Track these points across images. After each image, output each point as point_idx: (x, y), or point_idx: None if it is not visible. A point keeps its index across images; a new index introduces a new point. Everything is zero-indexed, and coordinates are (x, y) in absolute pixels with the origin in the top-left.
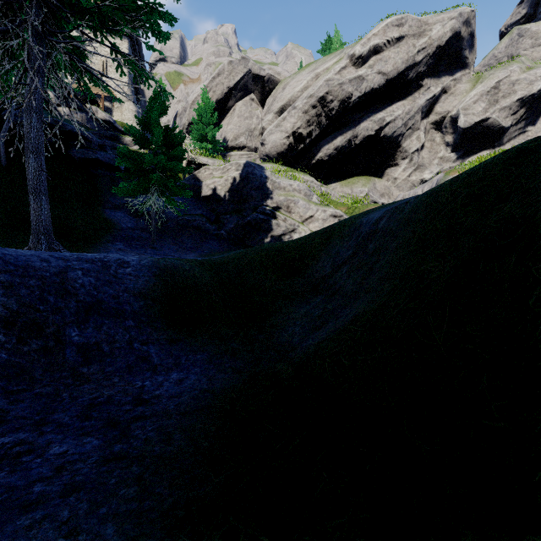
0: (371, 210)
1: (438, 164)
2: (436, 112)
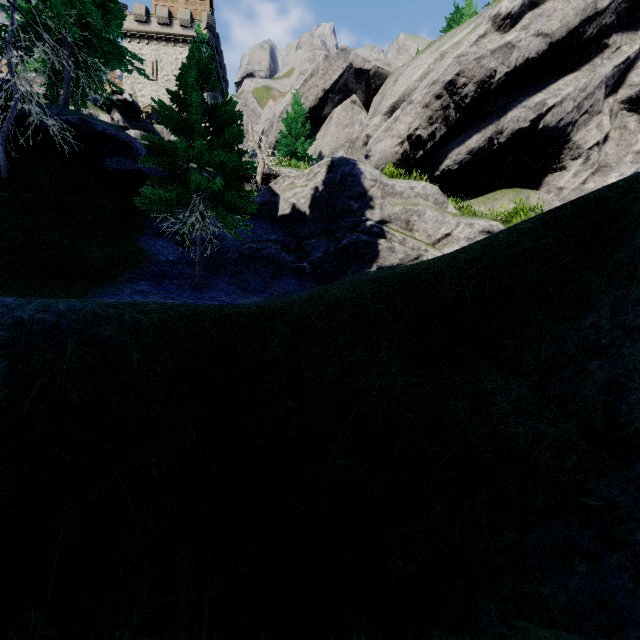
0: None
1: (632, 162)
2: (630, 84)
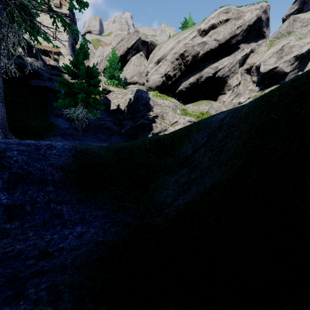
0: (216, 114)
1: (248, 93)
2: (247, 63)
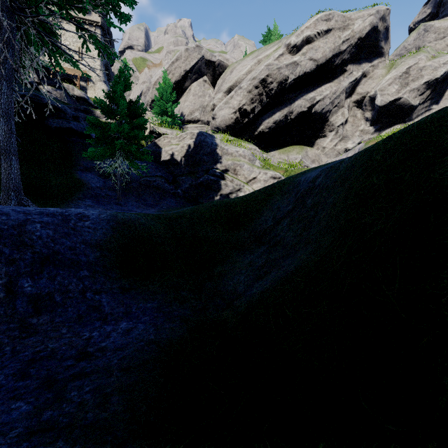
0: (307, 171)
1: (359, 136)
2: (358, 93)
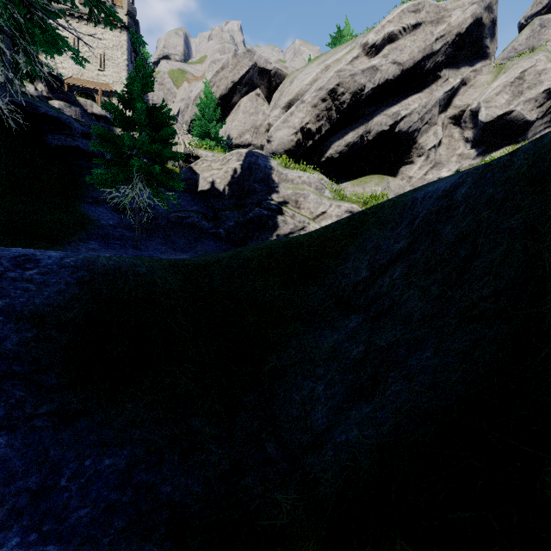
0: (420, 187)
1: (456, 161)
2: (455, 106)
